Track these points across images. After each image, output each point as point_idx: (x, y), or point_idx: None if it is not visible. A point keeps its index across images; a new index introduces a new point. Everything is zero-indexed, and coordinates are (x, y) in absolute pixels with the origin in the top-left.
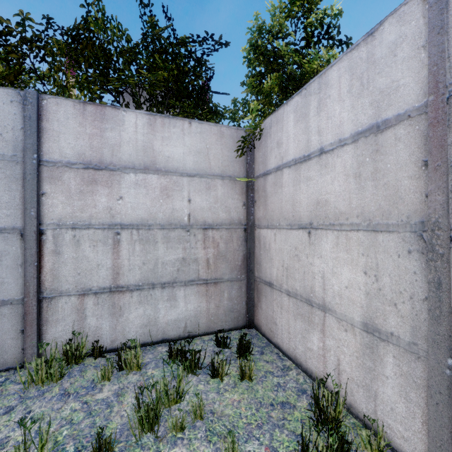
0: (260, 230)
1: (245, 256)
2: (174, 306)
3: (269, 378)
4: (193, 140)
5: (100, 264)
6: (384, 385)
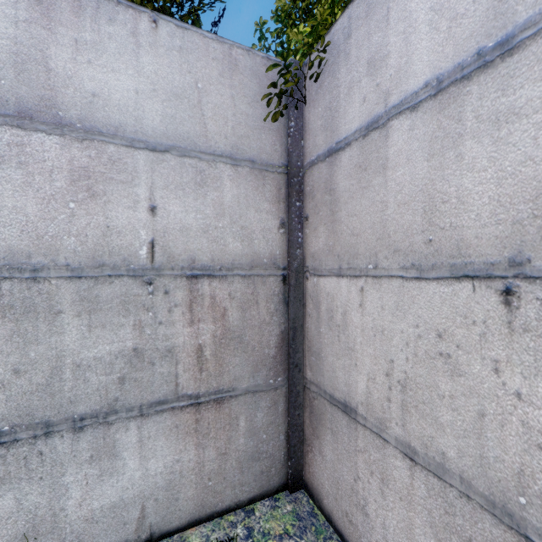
0: (320, 280)
1: (284, 336)
2: (109, 471)
3: None
4: (162, 65)
5: None
6: None
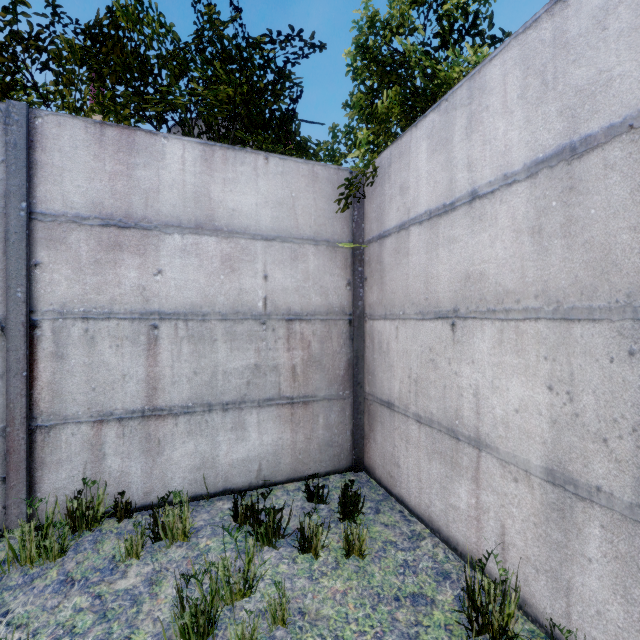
0: (374, 322)
1: (350, 362)
2: (241, 438)
3: (390, 552)
4: (271, 185)
5: (127, 374)
6: (584, 572)
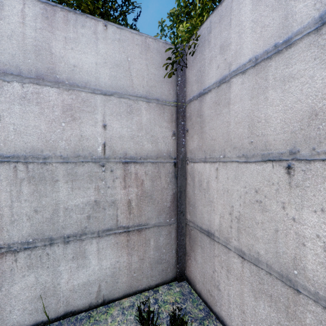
0: (194, 164)
1: (175, 196)
2: (82, 265)
3: None
4: (109, 49)
5: None
6: None
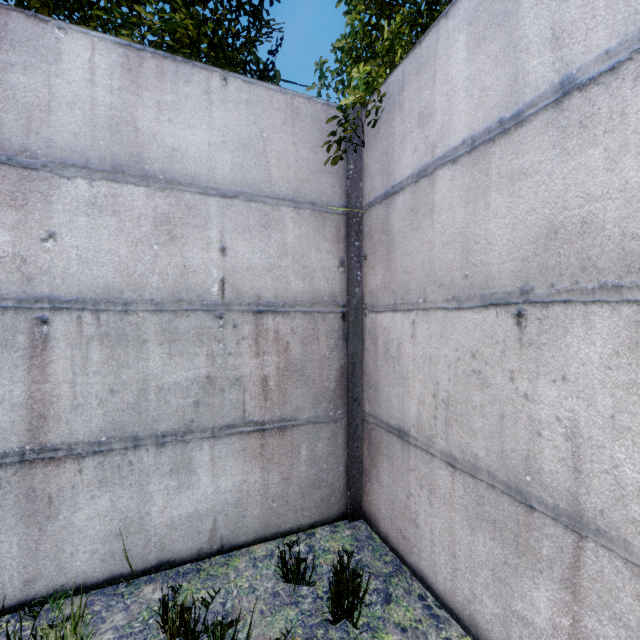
0: (377, 316)
1: (344, 371)
2: (186, 484)
3: None
4: (231, 118)
5: None
6: None
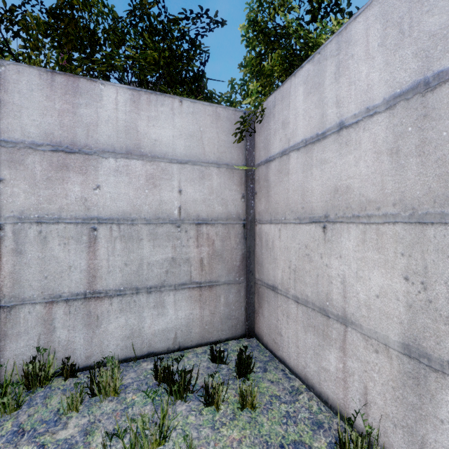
0: (262, 226)
1: (244, 256)
2: (161, 313)
3: (275, 405)
4: (184, 122)
5: (72, 265)
6: (437, 431)
